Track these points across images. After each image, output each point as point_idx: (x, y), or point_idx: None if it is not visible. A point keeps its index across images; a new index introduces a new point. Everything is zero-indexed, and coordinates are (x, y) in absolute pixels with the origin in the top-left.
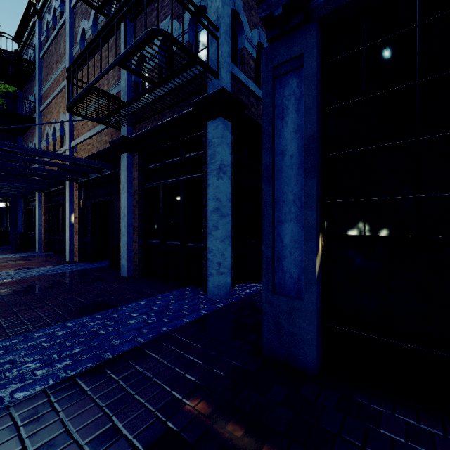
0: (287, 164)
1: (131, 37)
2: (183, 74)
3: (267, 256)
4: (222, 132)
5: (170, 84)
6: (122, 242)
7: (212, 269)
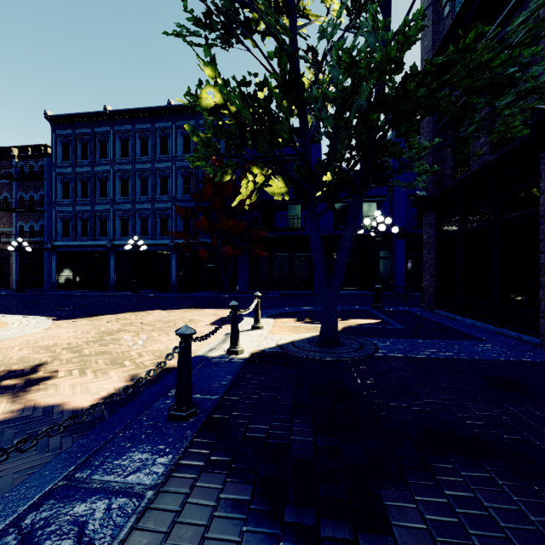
0: (54, 266)
1: (17, 217)
2: (38, 238)
3: (51, 277)
4: (48, 255)
5: (33, 239)
6: (14, 279)
7: (46, 283)
